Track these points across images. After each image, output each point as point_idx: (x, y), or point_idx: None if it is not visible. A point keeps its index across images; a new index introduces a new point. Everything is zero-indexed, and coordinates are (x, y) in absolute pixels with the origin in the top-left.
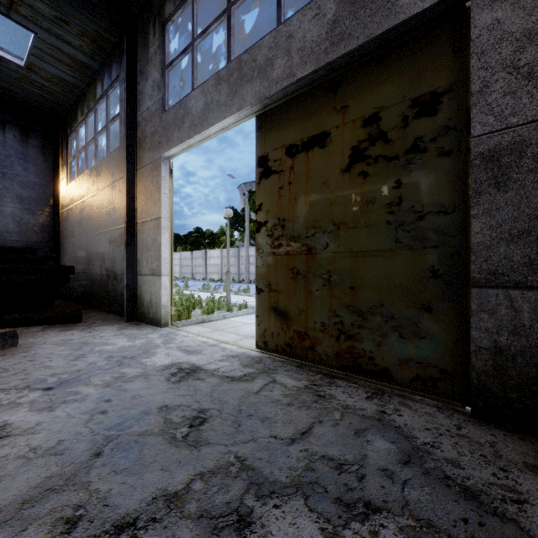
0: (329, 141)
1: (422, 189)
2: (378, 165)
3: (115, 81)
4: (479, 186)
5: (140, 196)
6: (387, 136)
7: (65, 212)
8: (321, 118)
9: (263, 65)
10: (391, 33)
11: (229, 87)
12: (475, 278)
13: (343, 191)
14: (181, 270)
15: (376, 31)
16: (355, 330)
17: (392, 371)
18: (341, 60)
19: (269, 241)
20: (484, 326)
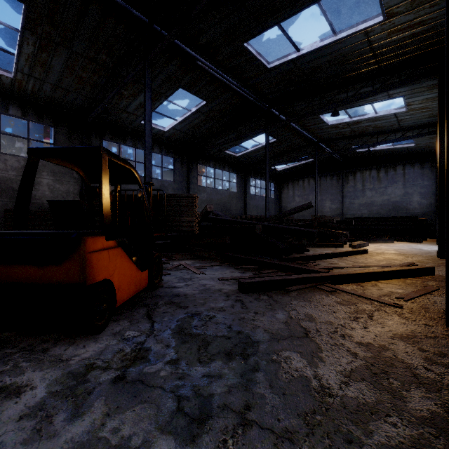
0: None
1: None
2: None
3: None
4: None
5: None
6: None
7: None
8: None
9: None
10: None
11: None
12: None
13: None
14: None
15: None
16: None
17: None
18: None
19: None
20: None
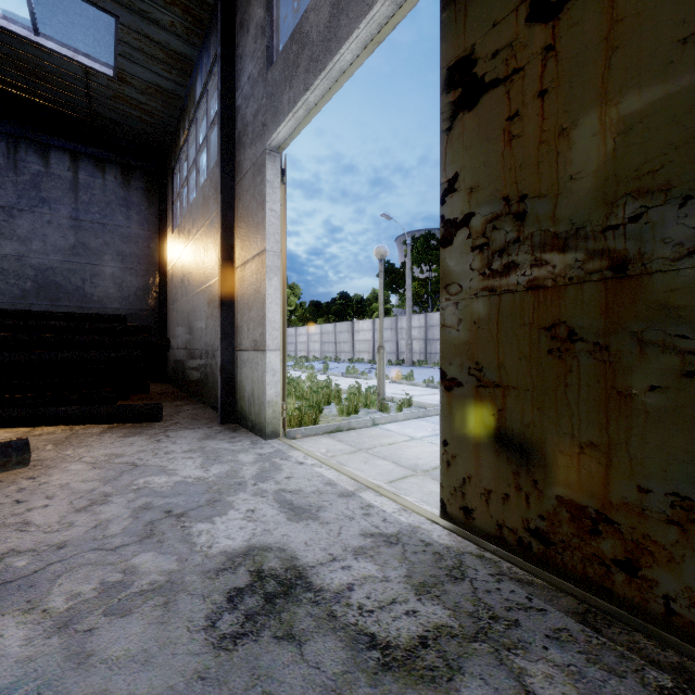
0: None
1: None
2: None
3: (214, 65)
4: None
5: (240, 223)
6: None
7: (170, 270)
8: None
9: None
10: None
11: None
12: None
13: None
14: (321, 348)
15: None
16: None
17: None
18: None
19: (477, 262)
20: None
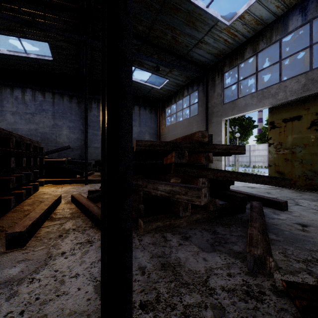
0: (302, 119)
1: None
2: None
3: (195, 90)
4: None
5: (210, 133)
6: None
7: (163, 137)
8: (298, 111)
9: (273, 94)
10: None
11: (257, 99)
12: None
13: (307, 134)
14: None
15: None
16: (312, 177)
17: None
18: (307, 95)
19: (274, 149)
20: None
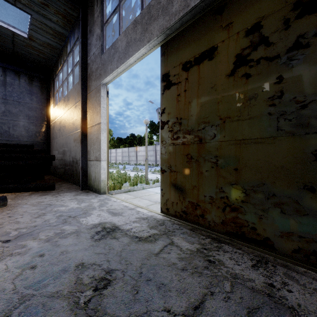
0: (217, 53)
1: (304, 81)
2: (260, 66)
3: (77, 41)
4: None
5: (89, 110)
6: (268, 40)
7: (52, 124)
8: (210, 36)
9: (165, 4)
10: None
11: (142, 27)
12: None
13: (228, 91)
14: (122, 158)
15: None
16: (238, 204)
17: (273, 241)
18: None
19: (170, 135)
20: None
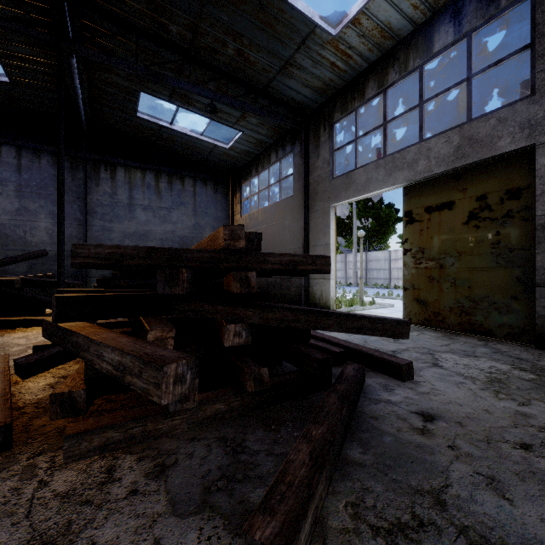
0: (454, 207)
1: (511, 237)
2: (485, 222)
3: (288, 153)
4: (540, 239)
5: (312, 229)
6: (491, 208)
7: None
8: (449, 193)
9: (410, 162)
10: (493, 157)
11: (386, 171)
12: (538, 283)
13: (463, 235)
14: None
15: (483, 156)
16: (471, 310)
17: (494, 331)
18: (462, 166)
19: (413, 260)
20: (542, 305)
